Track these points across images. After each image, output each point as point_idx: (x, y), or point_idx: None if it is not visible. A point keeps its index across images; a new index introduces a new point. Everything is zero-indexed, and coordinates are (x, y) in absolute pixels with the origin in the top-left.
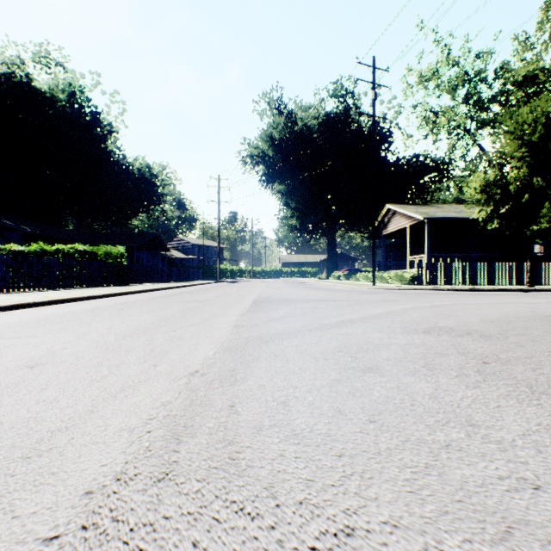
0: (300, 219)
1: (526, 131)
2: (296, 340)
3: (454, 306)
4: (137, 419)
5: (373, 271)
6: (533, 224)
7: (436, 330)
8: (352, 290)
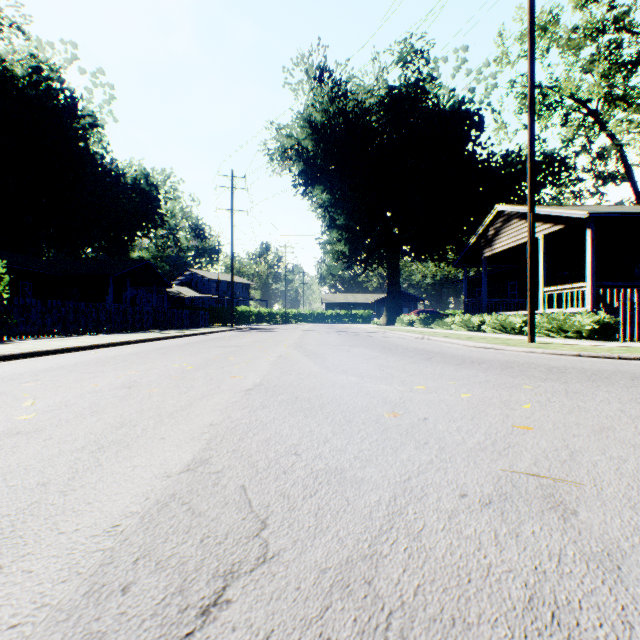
0: (349, 244)
1: None
2: None
3: None
4: None
5: (531, 311)
6: None
7: None
8: (543, 365)
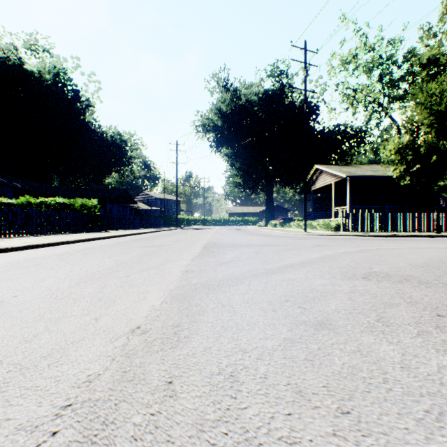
0: (243, 178)
1: (434, 102)
2: (243, 287)
3: (379, 250)
4: (46, 408)
5: (304, 220)
6: (440, 180)
7: (374, 275)
8: (288, 236)
